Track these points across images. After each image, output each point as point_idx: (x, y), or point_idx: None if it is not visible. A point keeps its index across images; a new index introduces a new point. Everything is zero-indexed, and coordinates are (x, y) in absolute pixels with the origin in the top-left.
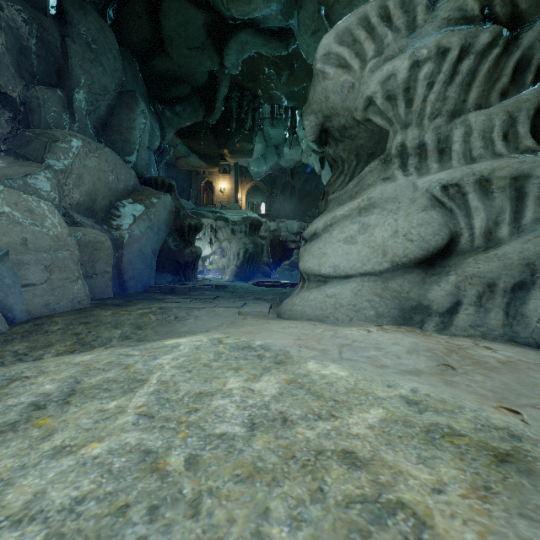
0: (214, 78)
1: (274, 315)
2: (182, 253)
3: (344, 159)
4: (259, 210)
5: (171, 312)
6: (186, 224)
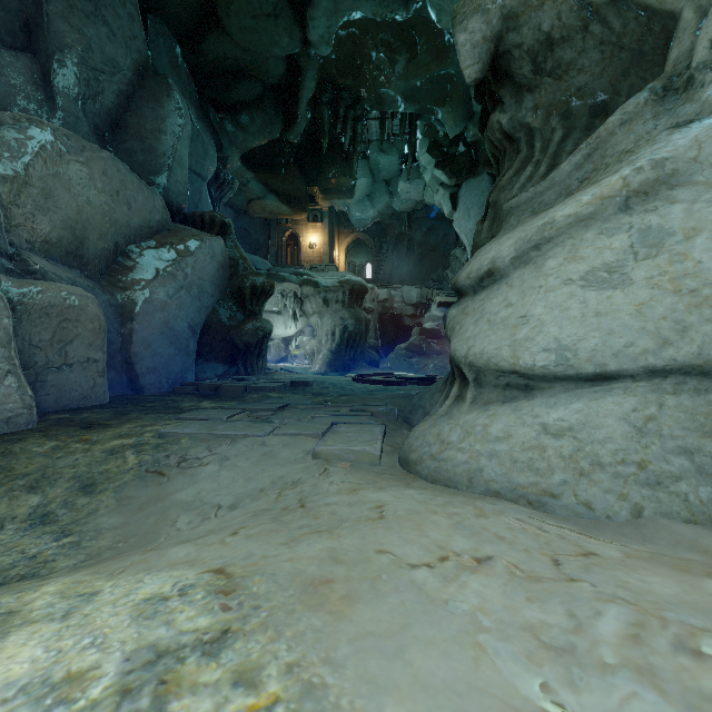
0: (296, 68)
1: (393, 457)
2: (240, 330)
3: (535, 129)
4: (363, 274)
5: (176, 446)
6: (248, 285)
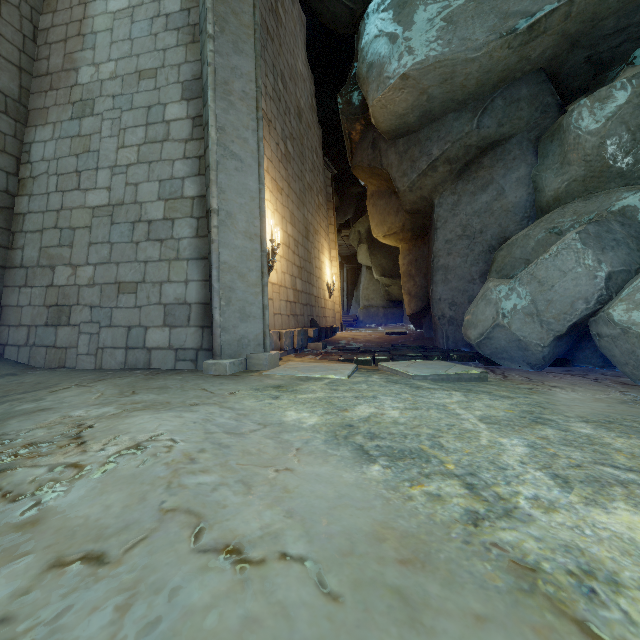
0: None
1: None
2: None
3: None
4: None
5: None
6: None
